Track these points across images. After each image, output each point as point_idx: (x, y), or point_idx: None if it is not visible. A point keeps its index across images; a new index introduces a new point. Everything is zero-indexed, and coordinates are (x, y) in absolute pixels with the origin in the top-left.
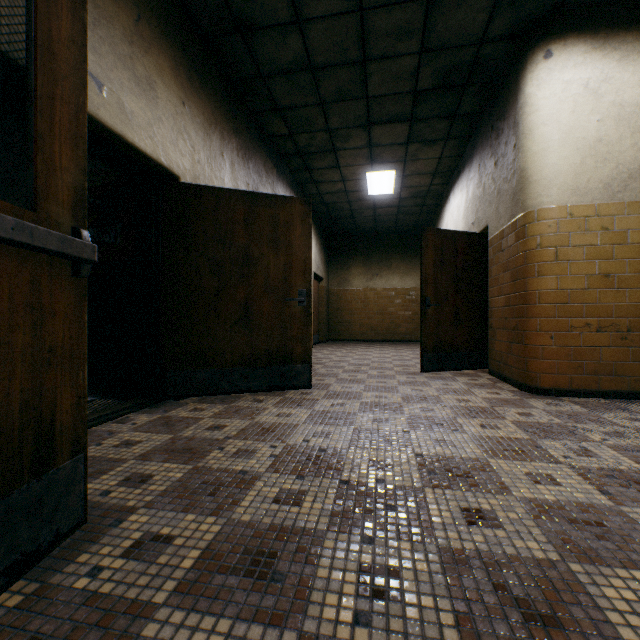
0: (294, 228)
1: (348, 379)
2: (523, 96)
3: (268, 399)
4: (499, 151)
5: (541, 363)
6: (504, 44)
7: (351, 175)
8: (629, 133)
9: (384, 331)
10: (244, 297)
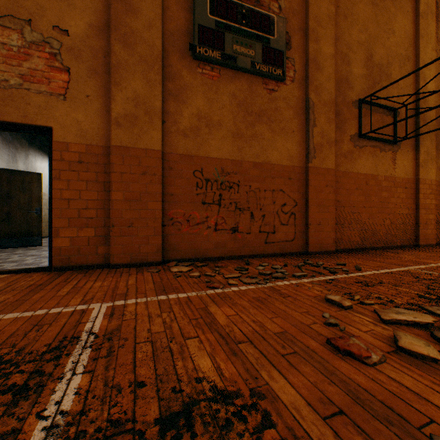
0: (34, 184)
1: None
2: None
3: (20, 249)
4: None
5: None
6: None
7: None
8: None
9: None
10: (8, 210)
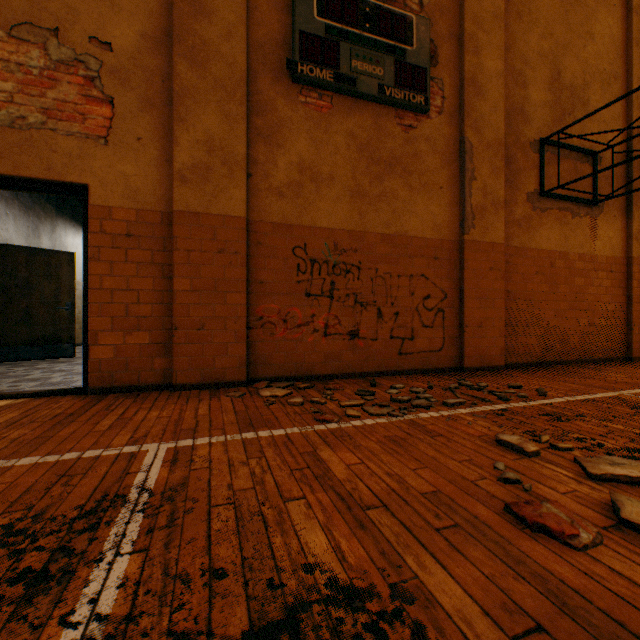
0: (63, 268)
1: None
2: None
3: (44, 362)
4: None
5: None
6: None
7: None
8: None
9: None
10: (26, 306)
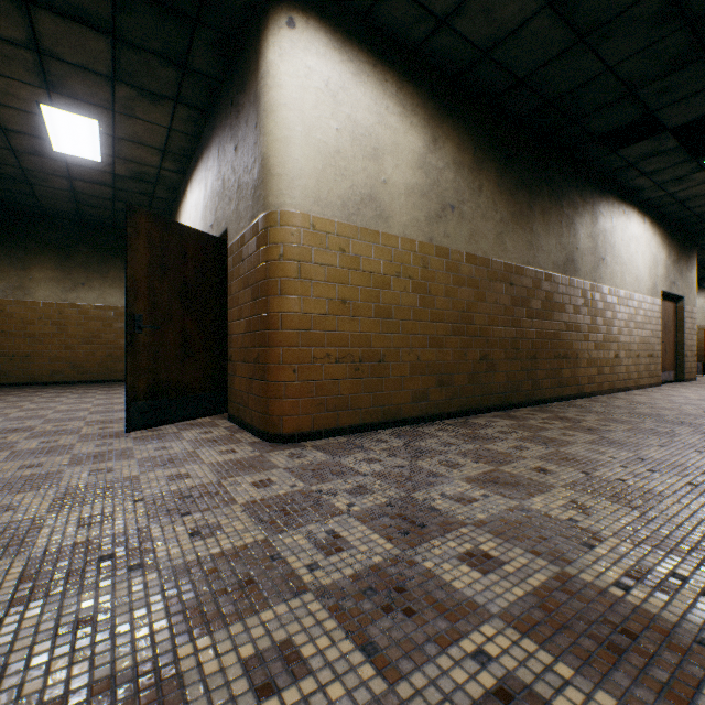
0: None
1: None
2: (266, 63)
3: None
4: (240, 132)
5: (285, 403)
6: None
7: (7, 96)
8: (362, 156)
9: (97, 368)
10: None
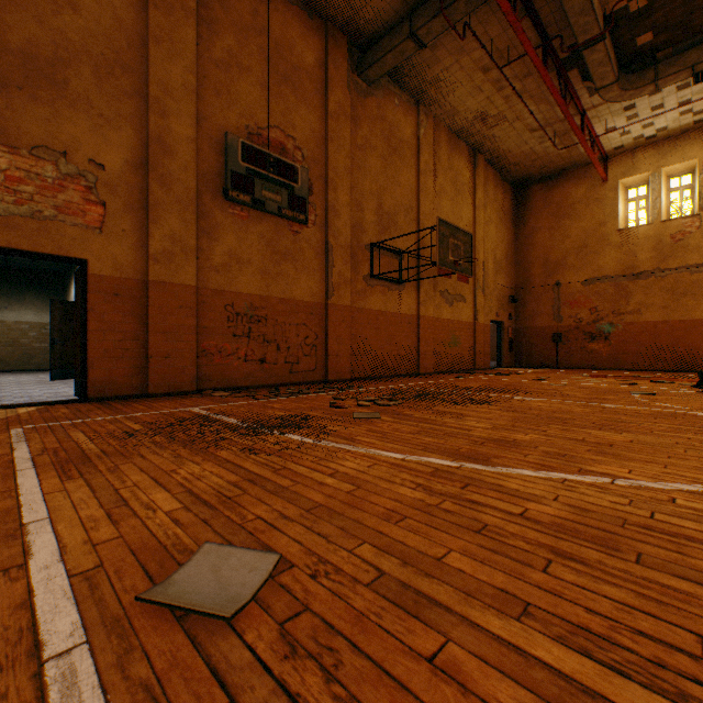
0: None
1: None
2: None
3: None
4: None
5: None
6: None
7: None
8: None
9: (17, 362)
10: None
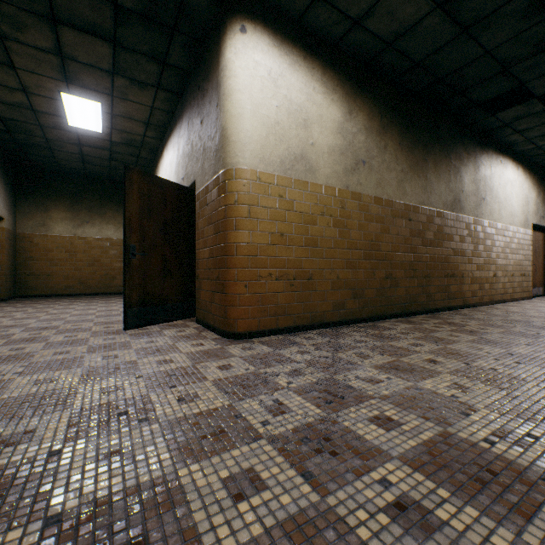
0: None
1: (4, 356)
2: (224, 59)
3: None
4: (205, 110)
5: (239, 310)
6: (208, 1)
7: (38, 87)
8: (295, 125)
9: (97, 284)
10: None
